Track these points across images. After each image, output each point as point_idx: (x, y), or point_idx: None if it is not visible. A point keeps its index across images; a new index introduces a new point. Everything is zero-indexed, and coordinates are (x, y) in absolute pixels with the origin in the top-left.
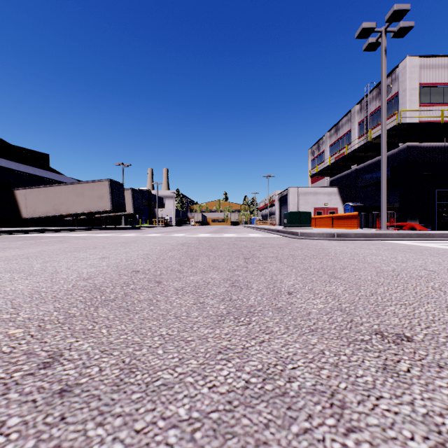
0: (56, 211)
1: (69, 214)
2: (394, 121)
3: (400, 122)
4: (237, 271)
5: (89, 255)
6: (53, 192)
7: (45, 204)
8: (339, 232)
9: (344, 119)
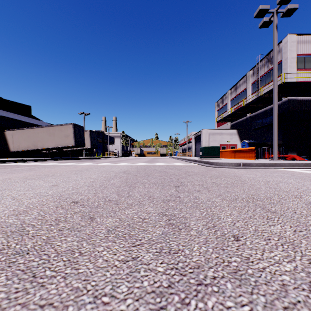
0: (34, 146)
1: (44, 148)
2: (278, 81)
3: (284, 81)
4: (171, 202)
5: (44, 182)
6: (32, 133)
7: (27, 141)
8: (244, 162)
9: (241, 81)
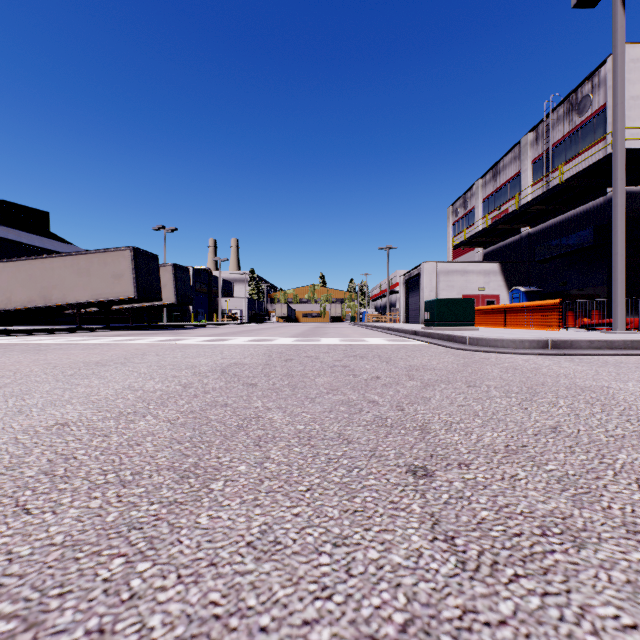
0: (45, 300)
1: (66, 304)
2: (597, 153)
3: None
4: None
5: None
6: (40, 269)
7: (27, 287)
8: (557, 338)
9: (508, 156)
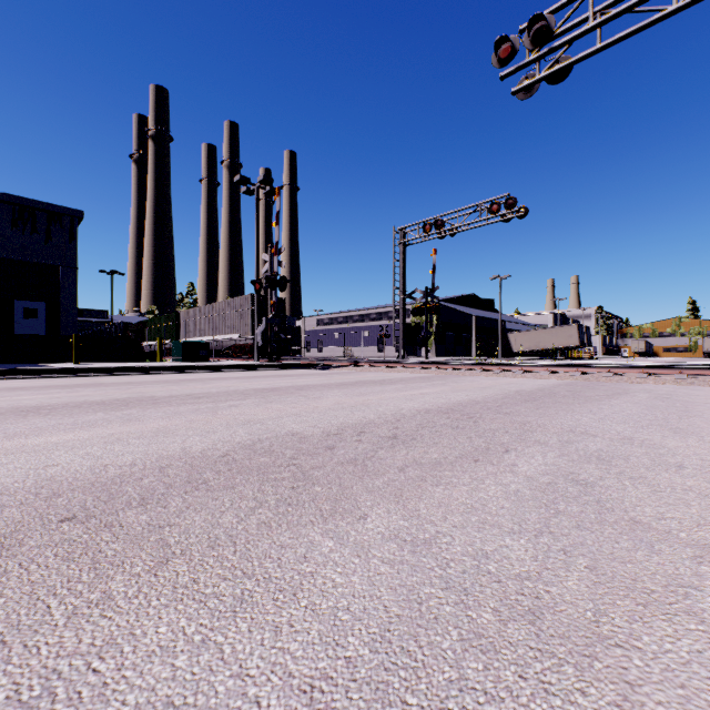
0: (536, 347)
1: (546, 349)
2: None
3: None
4: None
5: None
6: (534, 334)
7: (528, 342)
8: None
9: None
